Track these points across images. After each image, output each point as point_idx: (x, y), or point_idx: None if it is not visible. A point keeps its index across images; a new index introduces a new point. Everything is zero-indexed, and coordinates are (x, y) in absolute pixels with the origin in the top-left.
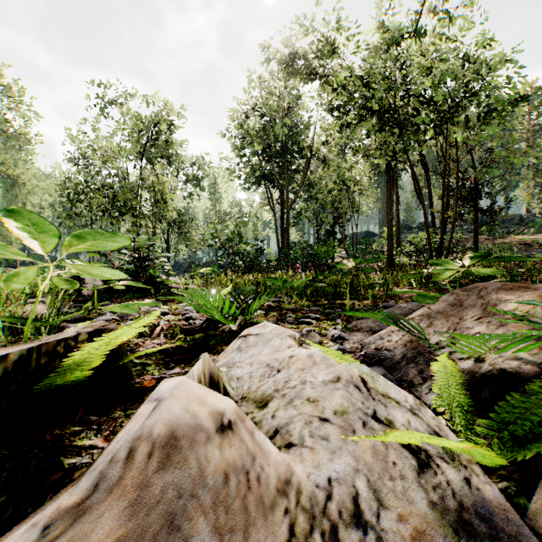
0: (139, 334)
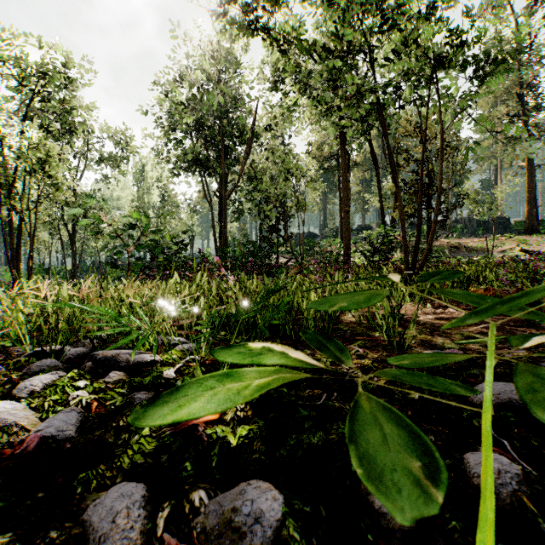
0: None
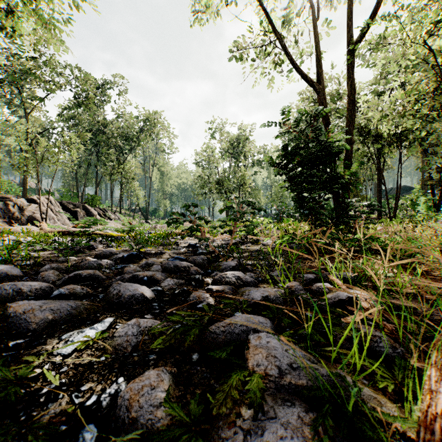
0: None
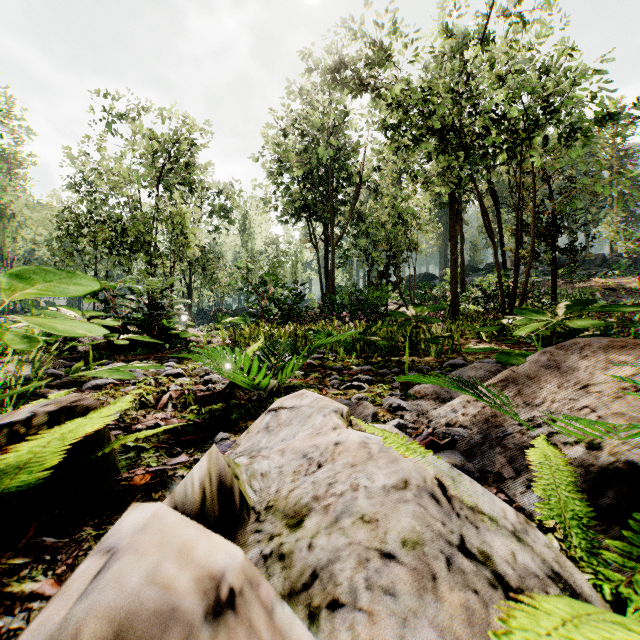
0: (140, 404)
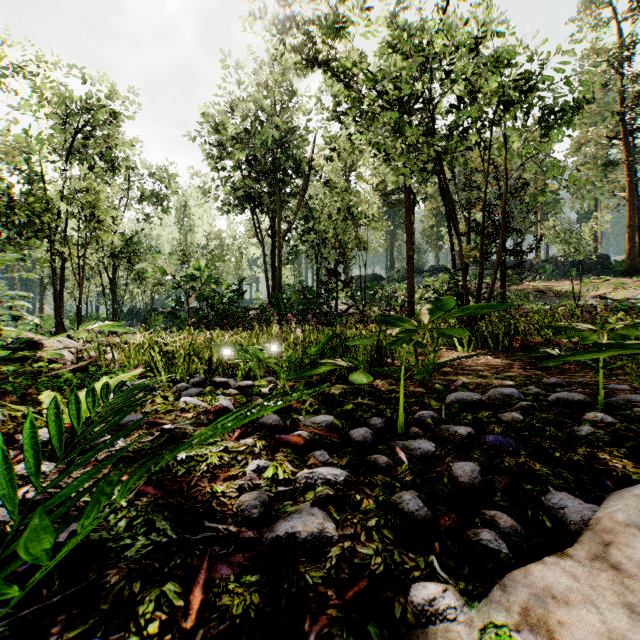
0: None
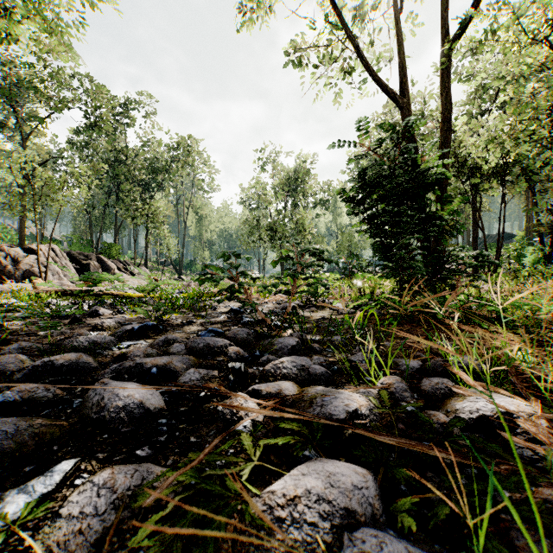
0: None
